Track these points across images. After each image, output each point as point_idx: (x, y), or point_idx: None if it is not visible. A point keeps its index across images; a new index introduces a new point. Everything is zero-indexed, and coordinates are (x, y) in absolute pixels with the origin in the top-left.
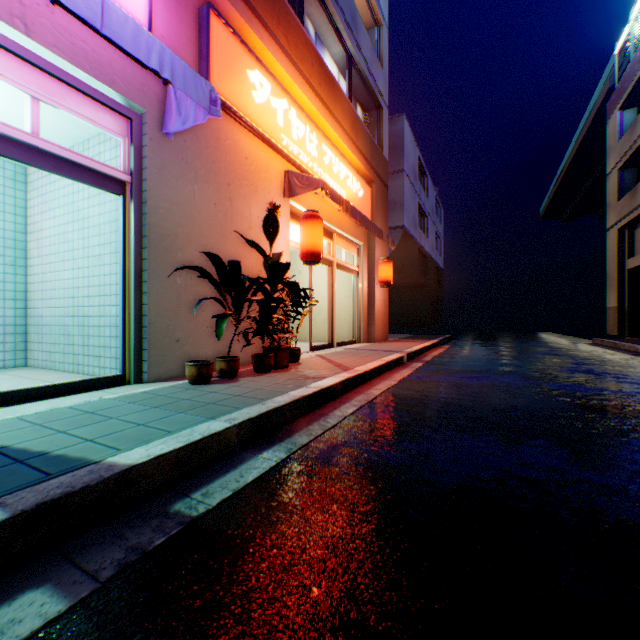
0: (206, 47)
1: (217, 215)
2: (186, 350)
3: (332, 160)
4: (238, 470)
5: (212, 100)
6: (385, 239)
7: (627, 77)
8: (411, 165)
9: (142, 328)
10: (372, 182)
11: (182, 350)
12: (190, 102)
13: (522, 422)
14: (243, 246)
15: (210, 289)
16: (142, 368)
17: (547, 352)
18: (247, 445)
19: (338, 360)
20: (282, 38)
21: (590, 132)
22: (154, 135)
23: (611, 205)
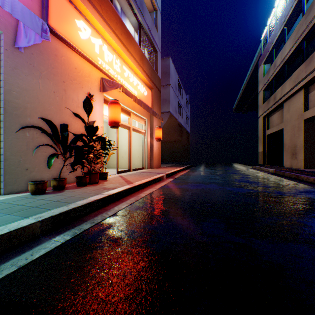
0: (46, 1)
1: (55, 98)
2: (33, 175)
3: (129, 75)
4: (32, 251)
5: (44, 30)
6: (158, 117)
7: (266, 50)
8: (174, 82)
9: (0, 162)
10: (152, 88)
11: (30, 175)
12: (32, 30)
13: (209, 209)
14: (73, 116)
15: (51, 140)
16: (0, 186)
17: (232, 172)
18: (49, 232)
19: (129, 178)
20: (98, 6)
21: (253, 74)
22: (9, 47)
23: (260, 106)
